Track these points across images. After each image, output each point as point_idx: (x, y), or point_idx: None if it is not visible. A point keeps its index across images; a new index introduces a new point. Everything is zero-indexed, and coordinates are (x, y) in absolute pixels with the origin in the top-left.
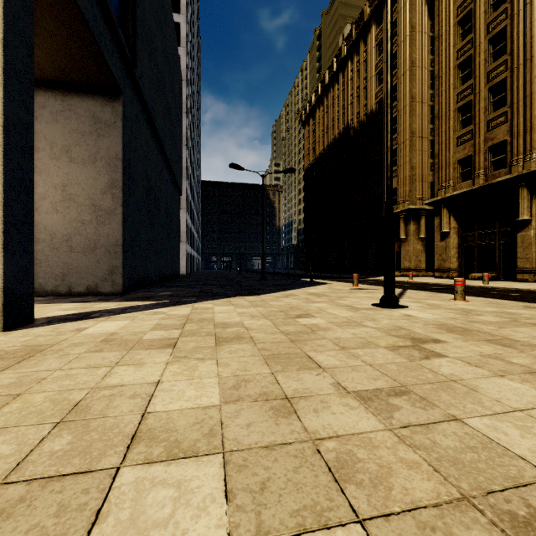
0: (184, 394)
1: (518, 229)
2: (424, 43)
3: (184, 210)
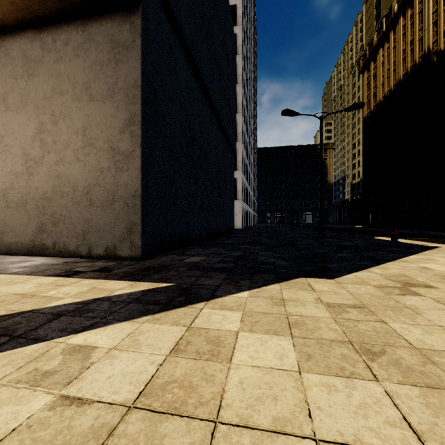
0: None
1: None
2: None
3: (240, 171)
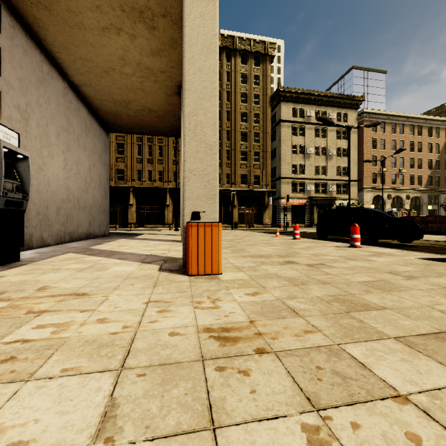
0: None
1: (129, 207)
2: None
3: None
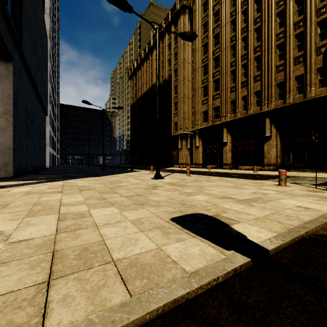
0: (72, 199)
1: (223, 146)
2: (189, 50)
3: (48, 124)
